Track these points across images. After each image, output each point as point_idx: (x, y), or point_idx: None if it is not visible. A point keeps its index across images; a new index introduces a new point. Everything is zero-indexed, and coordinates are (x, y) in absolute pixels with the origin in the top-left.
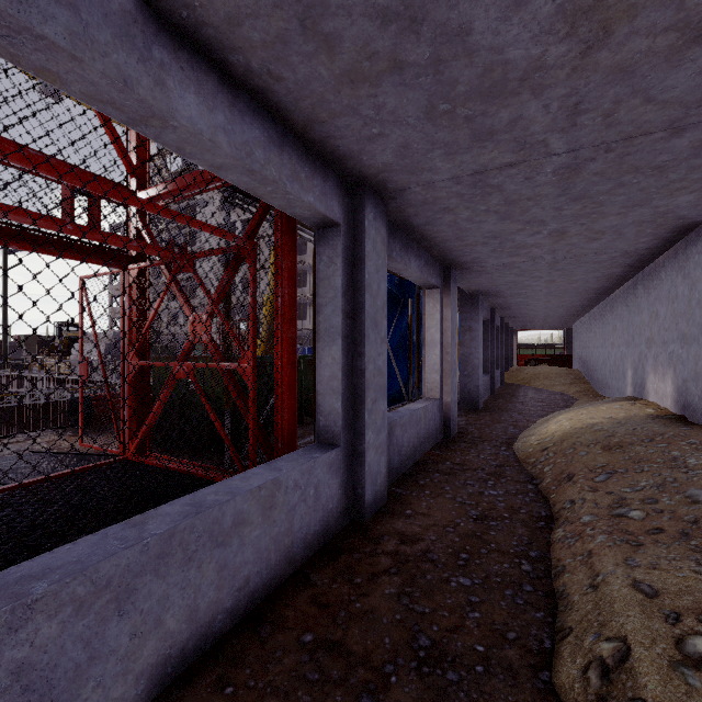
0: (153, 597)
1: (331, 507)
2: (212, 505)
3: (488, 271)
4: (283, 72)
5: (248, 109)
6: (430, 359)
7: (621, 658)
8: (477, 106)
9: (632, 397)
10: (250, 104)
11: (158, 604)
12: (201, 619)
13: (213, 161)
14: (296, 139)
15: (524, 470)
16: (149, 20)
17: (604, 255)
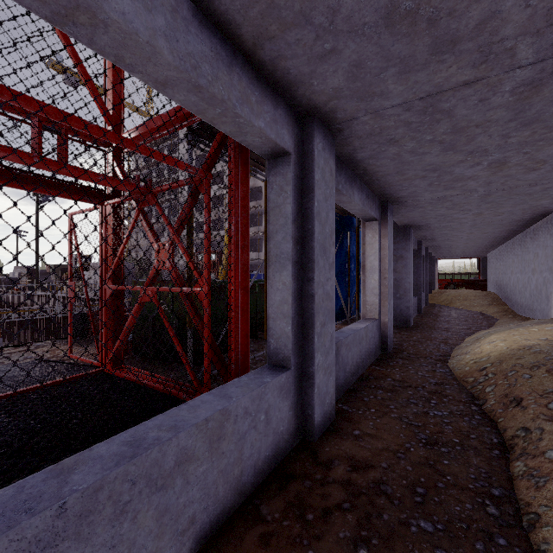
0: None
1: (282, 429)
2: (151, 445)
3: (422, 205)
4: None
5: (193, 19)
6: (369, 283)
7: None
8: (445, 3)
9: None
10: (196, 14)
11: None
12: None
13: (156, 75)
14: (246, 62)
15: (464, 388)
16: None
17: (538, 186)
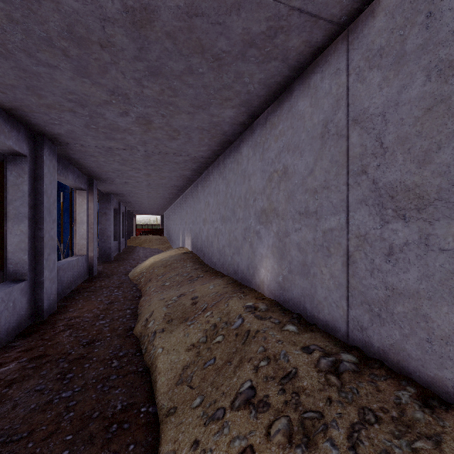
0: None
1: (22, 313)
2: None
3: (116, 184)
4: (8, 92)
5: None
6: (80, 231)
7: (151, 315)
8: (108, 131)
9: (181, 247)
10: None
11: None
12: None
13: None
14: (3, 111)
15: (133, 282)
16: None
17: (168, 185)
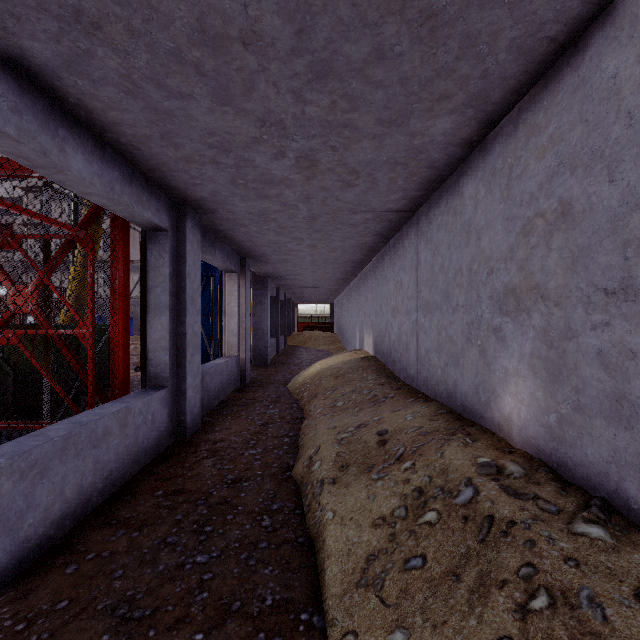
0: (59, 475)
1: (163, 429)
2: (89, 421)
3: (272, 262)
4: (142, 147)
5: (111, 159)
6: (230, 326)
7: (317, 451)
8: (259, 185)
9: (358, 349)
10: (113, 155)
11: (62, 480)
12: (85, 493)
13: (84, 190)
14: (140, 175)
15: (293, 397)
16: (57, 112)
17: (340, 260)
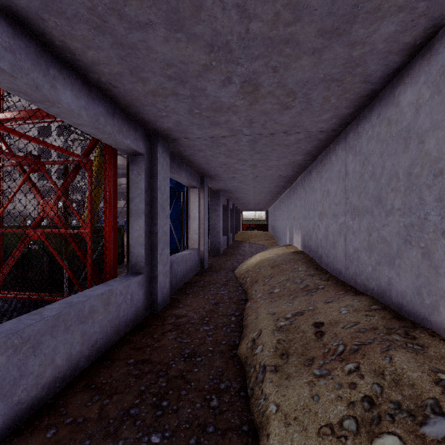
0: (50, 347)
1: (139, 305)
2: (78, 302)
3: (224, 180)
4: (118, 85)
5: (96, 96)
6: (193, 227)
7: (259, 335)
8: (211, 113)
9: (288, 244)
10: (98, 94)
11: (52, 351)
12: (73, 360)
13: (76, 122)
14: (121, 111)
15: (238, 281)
16: (48, 55)
17: (275, 176)
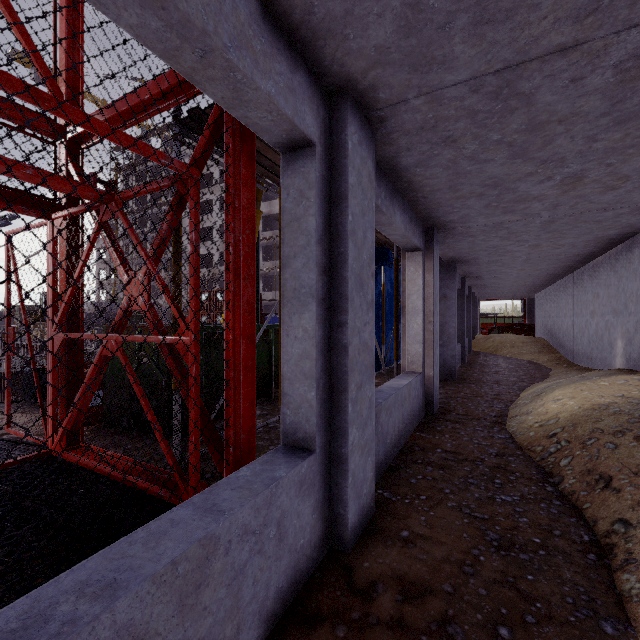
0: None
1: (302, 543)
2: (52, 639)
3: (473, 233)
4: None
5: None
6: (411, 328)
7: None
8: None
9: (627, 370)
10: None
11: None
12: None
13: None
14: None
15: (532, 461)
16: None
17: (611, 211)
